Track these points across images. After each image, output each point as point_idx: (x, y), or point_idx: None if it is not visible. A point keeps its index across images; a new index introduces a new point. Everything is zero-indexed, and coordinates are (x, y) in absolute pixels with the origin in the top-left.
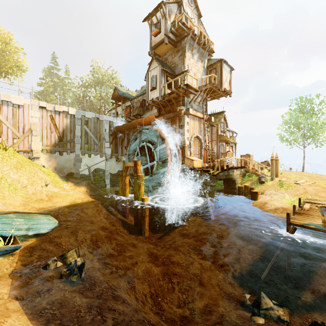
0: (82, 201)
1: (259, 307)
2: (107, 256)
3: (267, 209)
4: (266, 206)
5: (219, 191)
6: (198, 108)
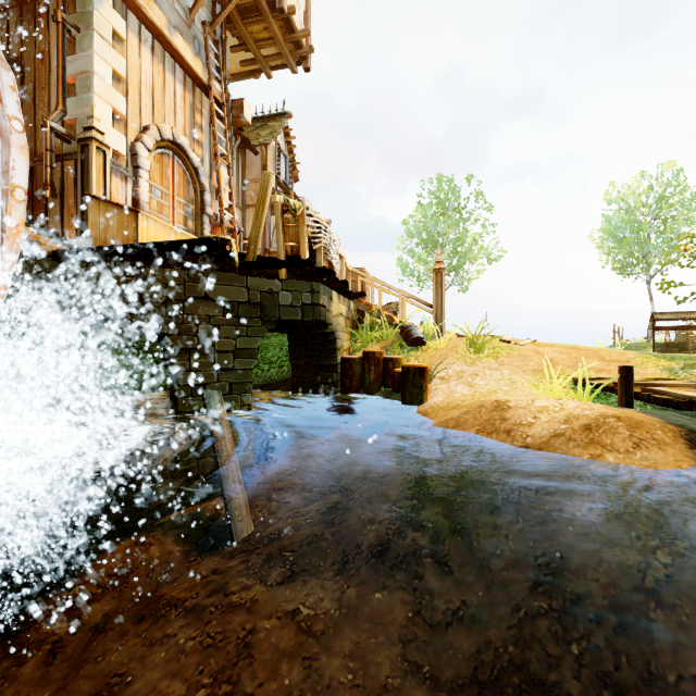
0: None
1: None
2: None
3: (536, 436)
4: (515, 420)
5: (272, 388)
6: (187, 37)
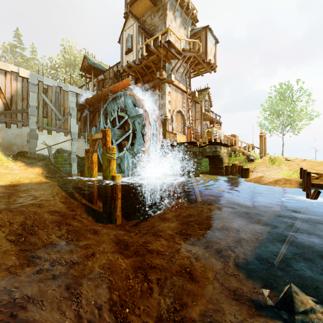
0: (31, 181)
1: (291, 311)
2: (43, 246)
3: (265, 182)
4: (263, 180)
5: (204, 174)
6: (181, 80)
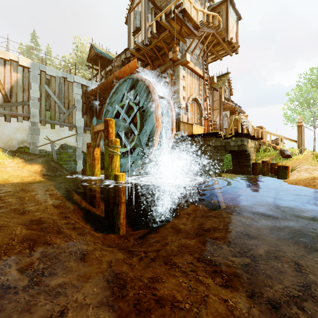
0: (22, 180)
1: None
2: None
3: None
4: None
5: (224, 172)
6: (197, 64)
